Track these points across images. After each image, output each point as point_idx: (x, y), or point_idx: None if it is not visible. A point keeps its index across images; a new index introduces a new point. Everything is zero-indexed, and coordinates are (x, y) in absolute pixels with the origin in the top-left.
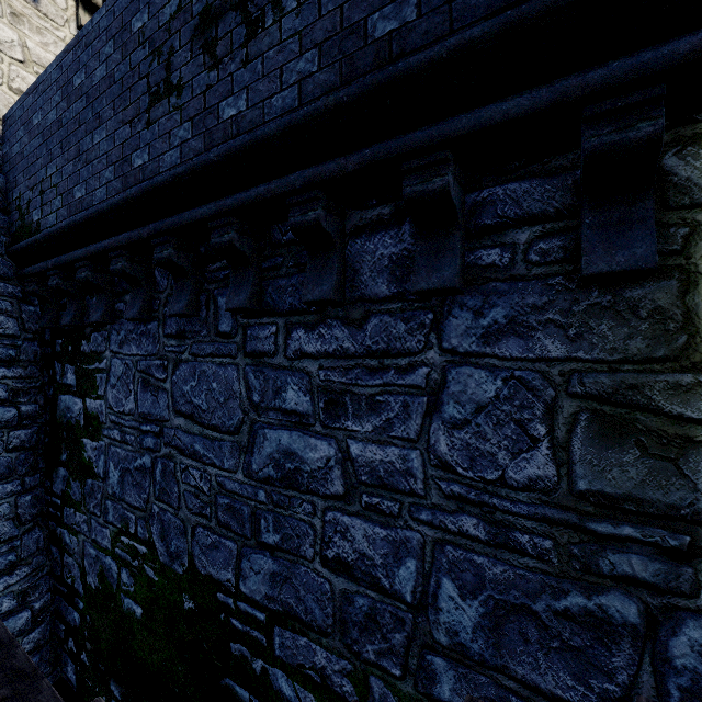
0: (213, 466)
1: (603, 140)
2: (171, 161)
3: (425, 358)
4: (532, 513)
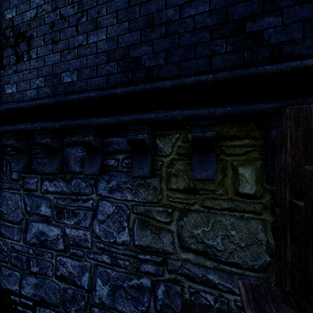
0: (9, 239)
1: (131, 137)
2: None
3: (91, 197)
4: (123, 253)
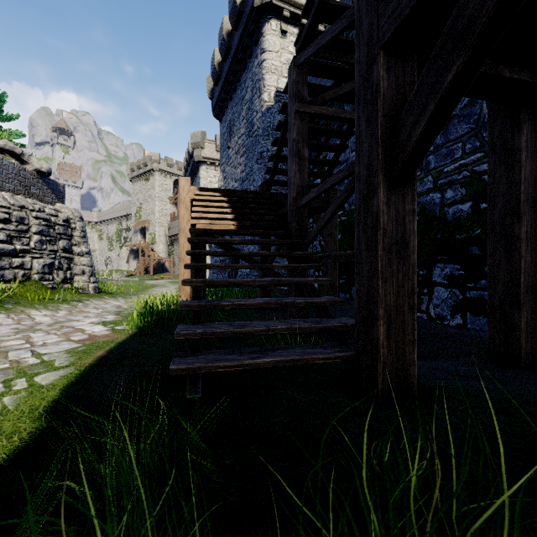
0: None
1: None
2: None
3: None
4: None
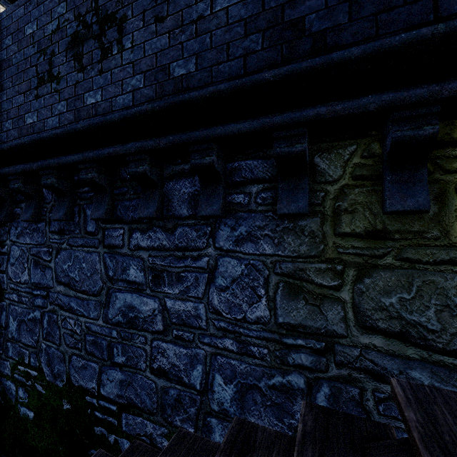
0: (83, 316)
1: (282, 150)
2: (53, 124)
3: (206, 252)
4: (258, 336)
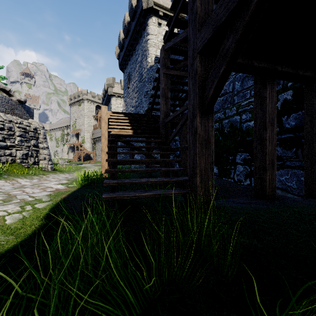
0: None
1: None
2: None
3: None
4: None
